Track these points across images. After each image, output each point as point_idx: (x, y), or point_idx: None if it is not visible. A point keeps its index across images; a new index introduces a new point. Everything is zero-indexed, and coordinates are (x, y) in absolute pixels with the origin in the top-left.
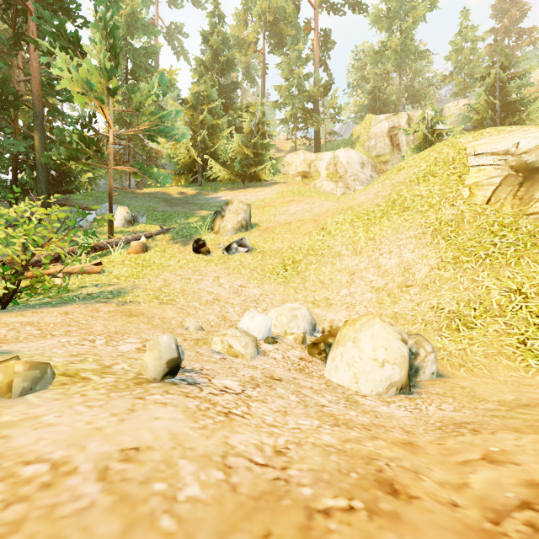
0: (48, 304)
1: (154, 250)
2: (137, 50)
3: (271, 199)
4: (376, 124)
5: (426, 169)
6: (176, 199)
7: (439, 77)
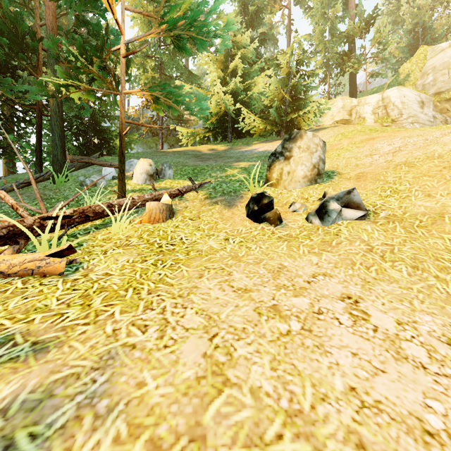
0: None
1: (182, 216)
2: None
3: (329, 142)
4: (434, 55)
5: None
6: (207, 154)
7: None
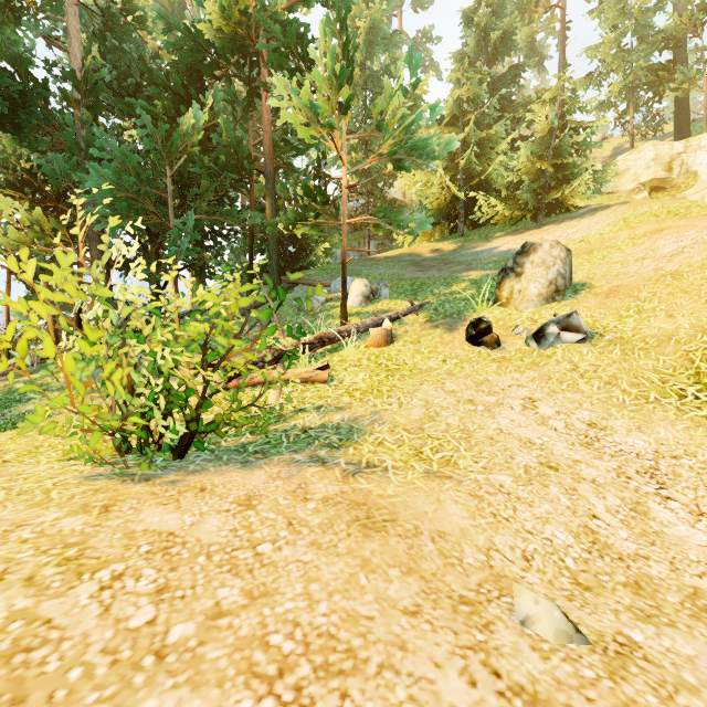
0: (241, 452)
1: (403, 341)
2: (377, 74)
3: (601, 235)
4: None
5: None
6: (428, 259)
7: None
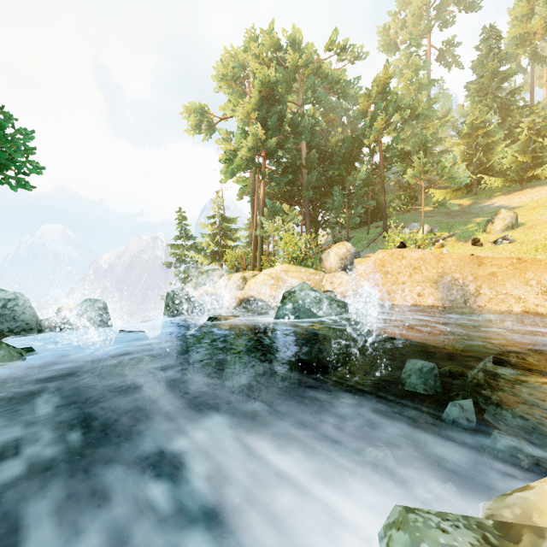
0: None
1: (447, 246)
2: None
3: (545, 199)
4: None
5: None
6: (455, 211)
7: None
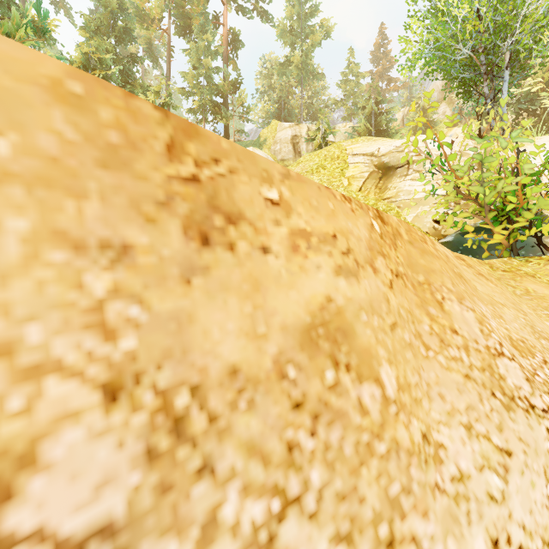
0: None
1: None
2: None
3: None
4: (281, 130)
5: (318, 163)
6: None
7: (332, 100)
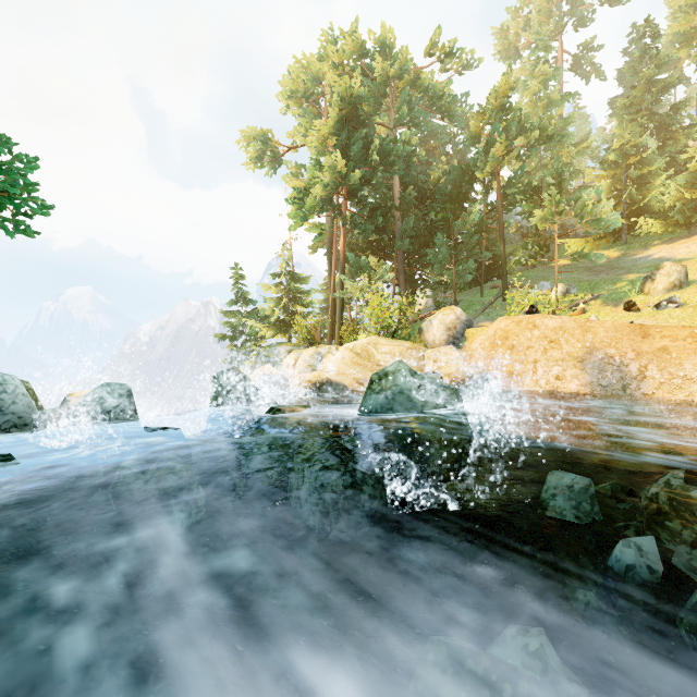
0: None
1: (590, 312)
2: None
3: None
4: None
5: None
6: (598, 266)
7: None
